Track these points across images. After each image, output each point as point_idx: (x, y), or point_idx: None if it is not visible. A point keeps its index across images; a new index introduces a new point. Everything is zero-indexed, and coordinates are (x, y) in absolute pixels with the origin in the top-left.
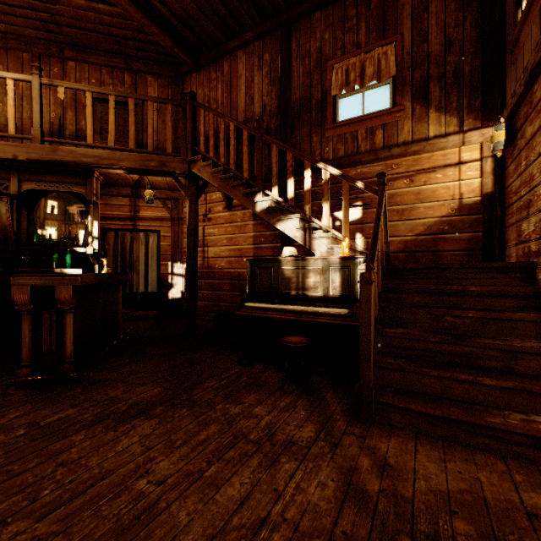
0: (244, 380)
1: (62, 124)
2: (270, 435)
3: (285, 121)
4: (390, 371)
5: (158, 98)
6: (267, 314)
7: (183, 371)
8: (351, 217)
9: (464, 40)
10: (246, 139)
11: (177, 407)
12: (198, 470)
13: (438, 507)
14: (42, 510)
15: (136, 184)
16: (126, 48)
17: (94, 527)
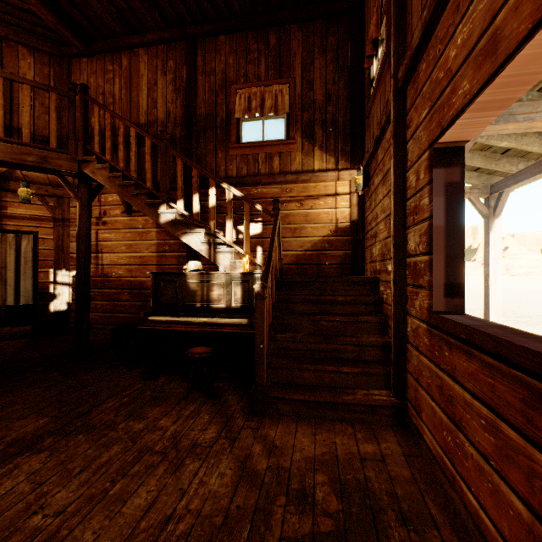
0: (148, 395)
1: None
2: (175, 443)
3: (190, 132)
4: (280, 370)
5: (38, 83)
6: (172, 327)
7: (76, 395)
8: (253, 231)
9: (339, 97)
10: (149, 148)
11: (72, 435)
12: (101, 491)
13: (307, 469)
14: None
15: (3, 176)
16: None
17: None
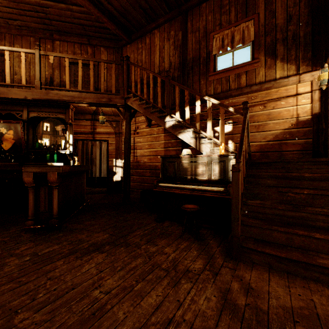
0: (158, 231)
1: (52, 78)
2: (174, 266)
3: (183, 71)
4: (251, 227)
5: (107, 60)
6: (172, 190)
7: (122, 224)
8: (225, 130)
9: (300, 15)
10: (159, 83)
11: (118, 246)
12: (130, 286)
13: (285, 317)
14: (38, 306)
15: (94, 112)
16: (88, 32)
17: (67, 318)
